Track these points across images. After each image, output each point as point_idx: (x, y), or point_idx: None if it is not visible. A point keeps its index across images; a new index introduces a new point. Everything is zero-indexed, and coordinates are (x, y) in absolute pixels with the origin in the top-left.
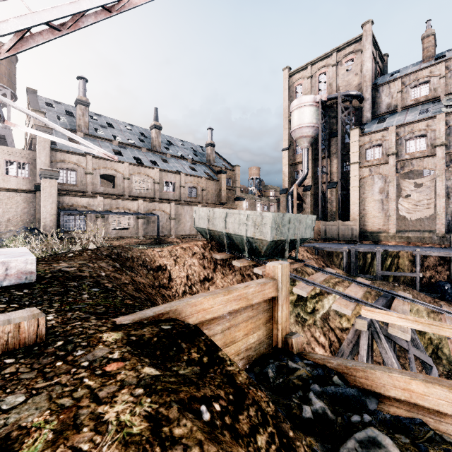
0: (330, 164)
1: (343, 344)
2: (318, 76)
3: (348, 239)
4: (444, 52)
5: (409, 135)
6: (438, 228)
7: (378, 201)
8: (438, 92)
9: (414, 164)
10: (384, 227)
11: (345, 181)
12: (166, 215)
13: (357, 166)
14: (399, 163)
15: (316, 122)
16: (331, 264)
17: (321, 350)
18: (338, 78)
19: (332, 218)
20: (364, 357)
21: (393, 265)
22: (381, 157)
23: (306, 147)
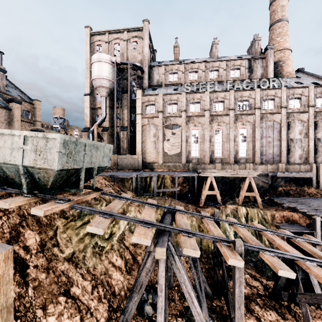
0: (123, 113)
1: (142, 275)
2: (113, 44)
3: (135, 168)
4: (183, 60)
5: (169, 101)
6: (183, 160)
7: (153, 142)
8: (181, 80)
9: (172, 120)
10: (156, 159)
11: (133, 127)
12: None
13: (141, 116)
14: (164, 118)
15: (112, 78)
16: (124, 188)
17: (118, 274)
18: (128, 51)
19: (124, 153)
20: (163, 285)
21: (162, 184)
22: (155, 113)
23: (105, 96)
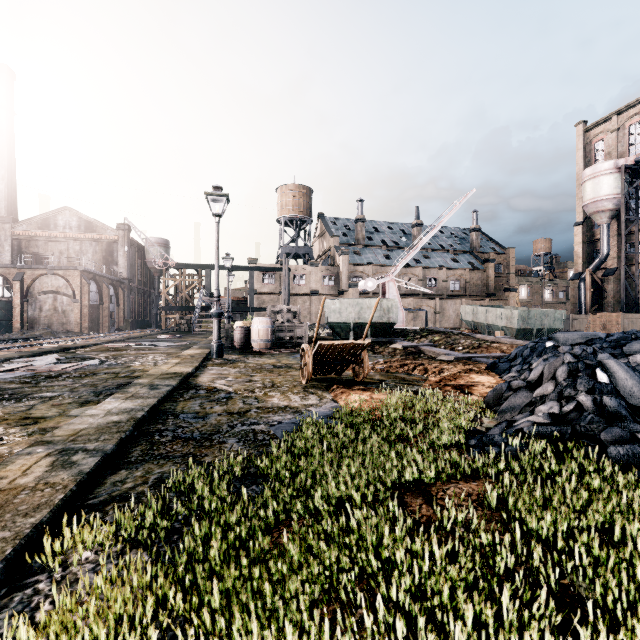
0: None
1: None
2: (627, 128)
3: None
4: None
5: None
6: None
7: None
8: None
9: None
10: None
11: None
12: (431, 309)
13: None
14: None
15: (618, 192)
16: None
17: None
18: None
19: None
20: None
21: None
22: None
23: (605, 223)
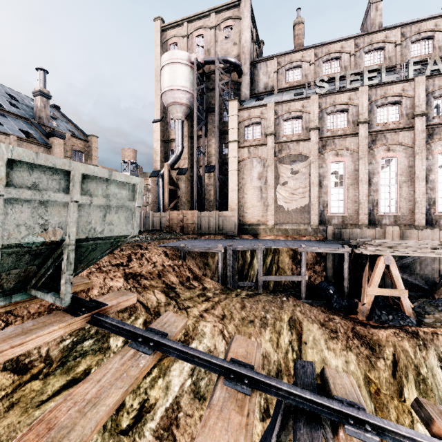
0: (208, 144)
1: None
2: (195, 37)
3: (226, 233)
4: (311, 45)
5: (286, 115)
6: (313, 219)
7: (257, 188)
8: (308, 78)
9: (291, 147)
10: (263, 219)
11: (224, 166)
12: None
13: (236, 145)
14: (277, 145)
15: (191, 88)
16: (205, 268)
17: None
18: (217, 44)
19: (210, 208)
20: None
21: (273, 263)
22: (260, 138)
23: (181, 119)
